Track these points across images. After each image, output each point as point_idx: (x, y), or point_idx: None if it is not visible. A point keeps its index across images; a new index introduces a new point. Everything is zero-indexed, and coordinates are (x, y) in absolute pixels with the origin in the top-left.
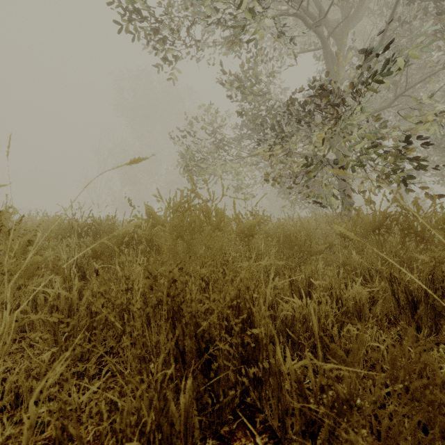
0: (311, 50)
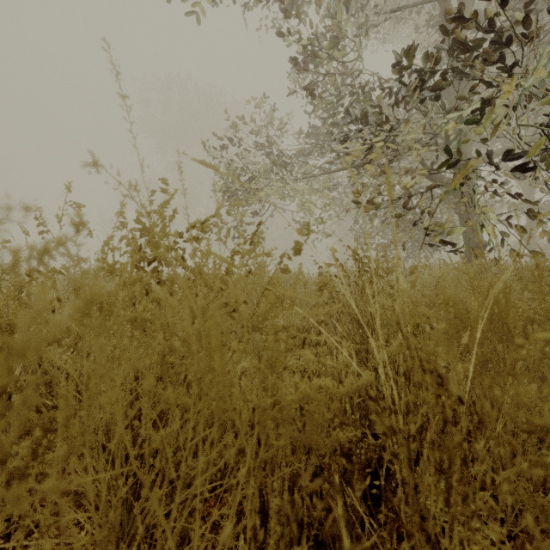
0: (420, 3)
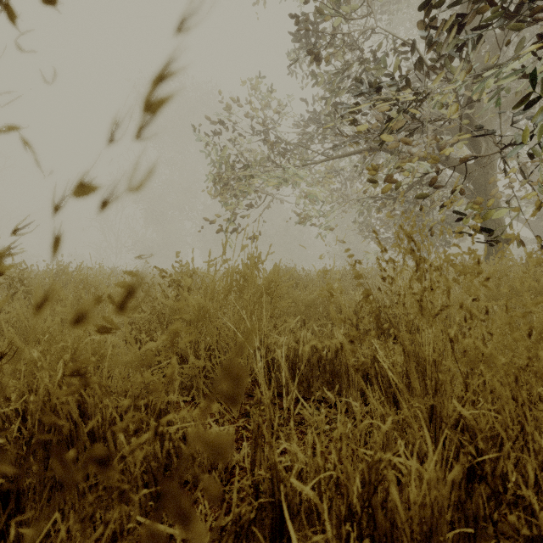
0: None
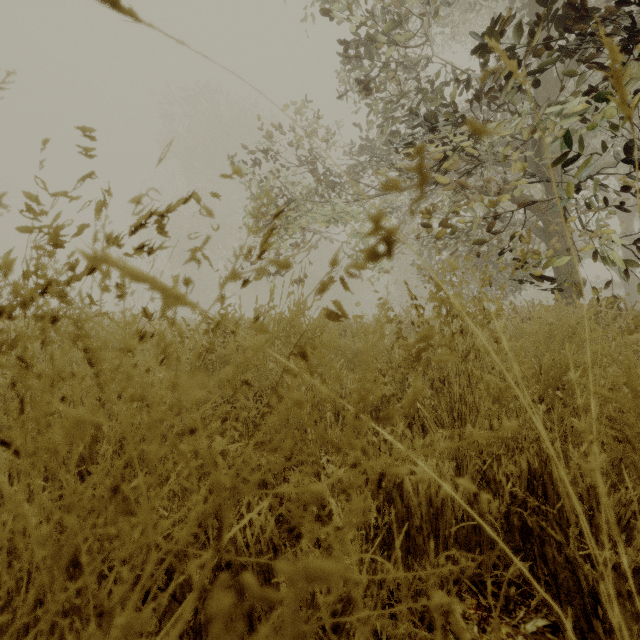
0: None
